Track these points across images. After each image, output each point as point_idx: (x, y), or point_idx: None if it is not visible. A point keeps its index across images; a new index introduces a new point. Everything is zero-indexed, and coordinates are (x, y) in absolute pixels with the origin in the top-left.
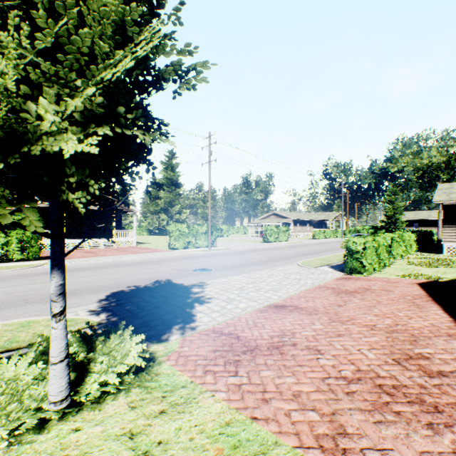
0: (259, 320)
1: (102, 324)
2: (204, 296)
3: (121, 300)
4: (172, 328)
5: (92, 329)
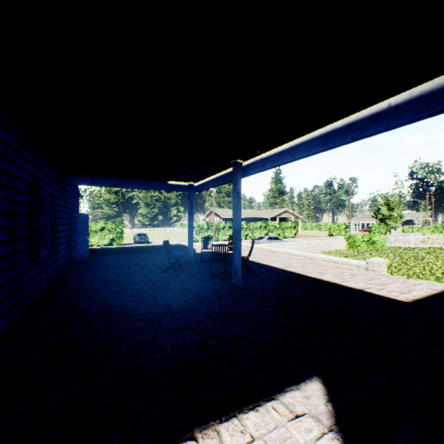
0: None
1: None
2: None
3: None
4: None
5: None
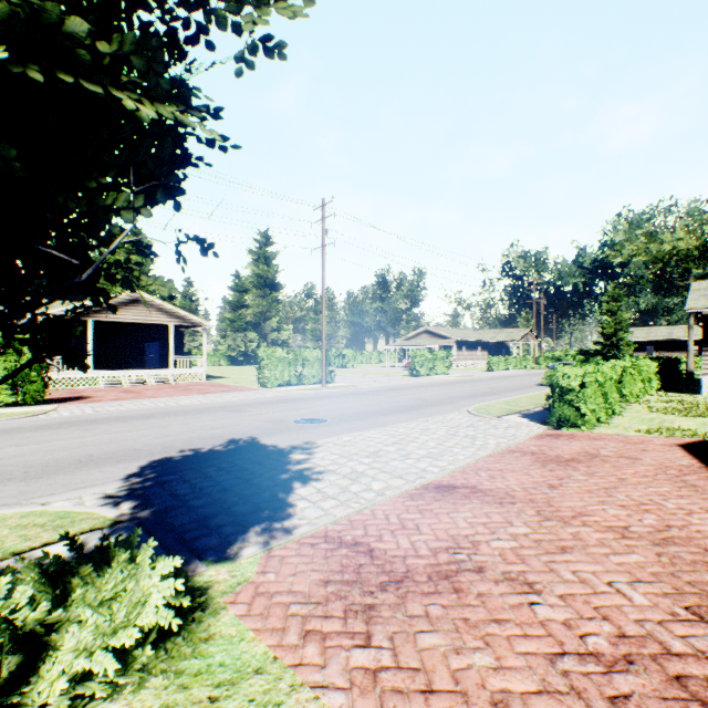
0: (409, 516)
1: (119, 524)
2: (310, 467)
3: (165, 475)
4: (248, 531)
5: (75, 547)
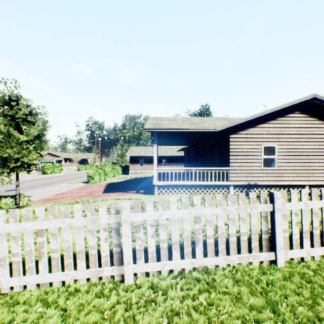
0: (55, 196)
1: None
2: (28, 195)
3: None
4: None
5: (12, 197)
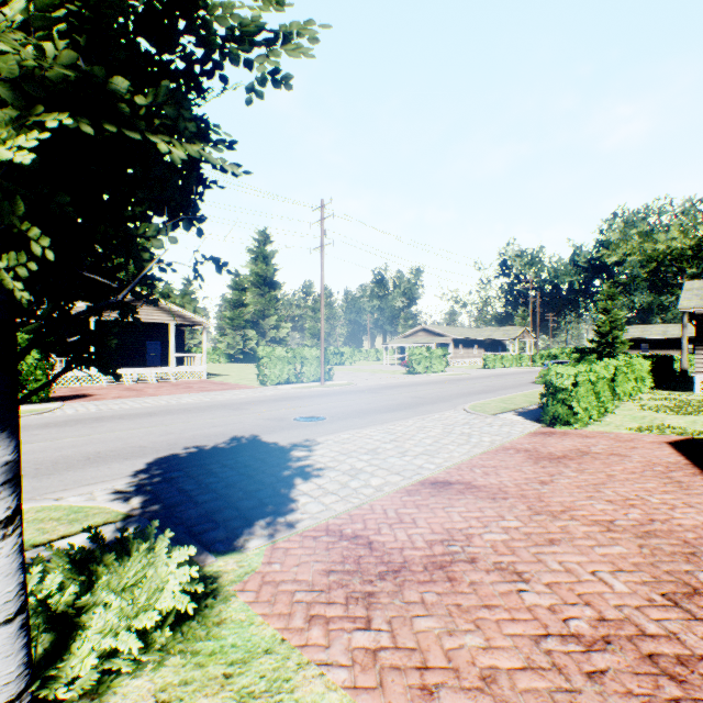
0: (407, 511)
1: (131, 518)
2: (311, 464)
3: (171, 472)
4: (253, 524)
5: (97, 538)
